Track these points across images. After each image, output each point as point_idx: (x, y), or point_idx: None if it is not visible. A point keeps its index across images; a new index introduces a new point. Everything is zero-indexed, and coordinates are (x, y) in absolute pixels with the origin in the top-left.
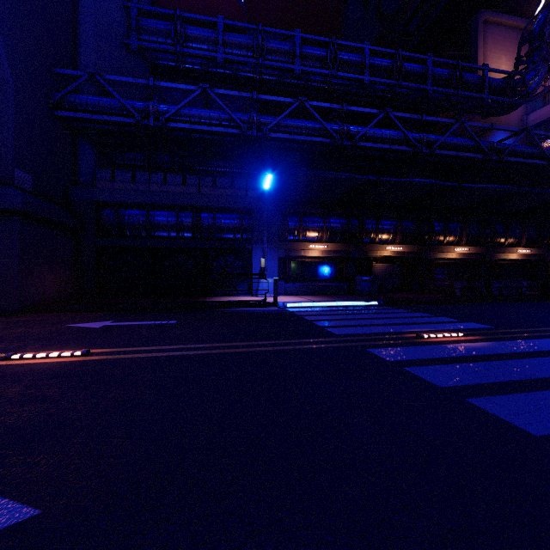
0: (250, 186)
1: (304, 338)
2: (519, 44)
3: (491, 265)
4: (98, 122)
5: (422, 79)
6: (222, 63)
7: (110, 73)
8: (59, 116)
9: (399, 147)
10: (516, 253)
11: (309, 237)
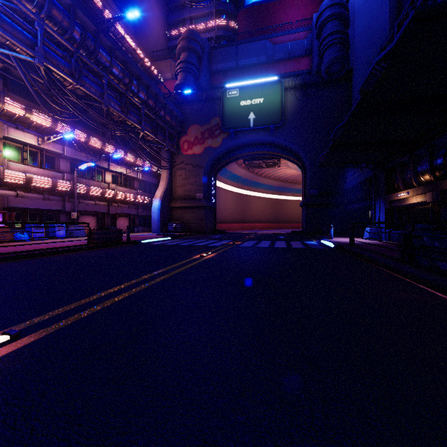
0: None
1: (248, 240)
2: None
3: None
4: None
5: None
6: None
7: None
8: None
9: None
10: None
11: (411, 184)
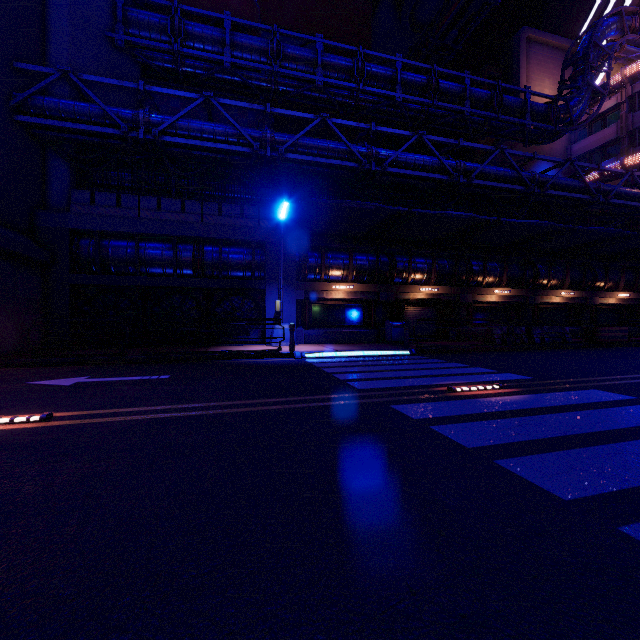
0: (263, 216)
1: (321, 394)
2: (563, 66)
3: (534, 309)
4: (73, 132)
5: (459, 99)
6: (229, 68)
7: (89, 72)
8: (22, 122)
9: (433, 175)
10: (560, 296)
11: (333, 276)
